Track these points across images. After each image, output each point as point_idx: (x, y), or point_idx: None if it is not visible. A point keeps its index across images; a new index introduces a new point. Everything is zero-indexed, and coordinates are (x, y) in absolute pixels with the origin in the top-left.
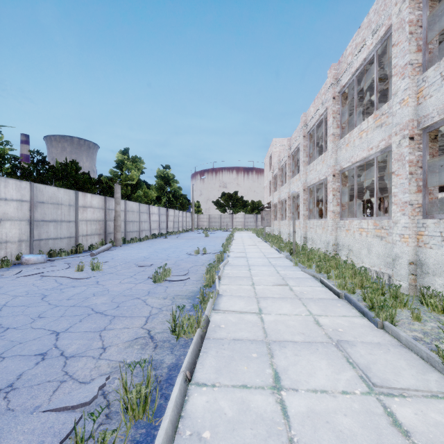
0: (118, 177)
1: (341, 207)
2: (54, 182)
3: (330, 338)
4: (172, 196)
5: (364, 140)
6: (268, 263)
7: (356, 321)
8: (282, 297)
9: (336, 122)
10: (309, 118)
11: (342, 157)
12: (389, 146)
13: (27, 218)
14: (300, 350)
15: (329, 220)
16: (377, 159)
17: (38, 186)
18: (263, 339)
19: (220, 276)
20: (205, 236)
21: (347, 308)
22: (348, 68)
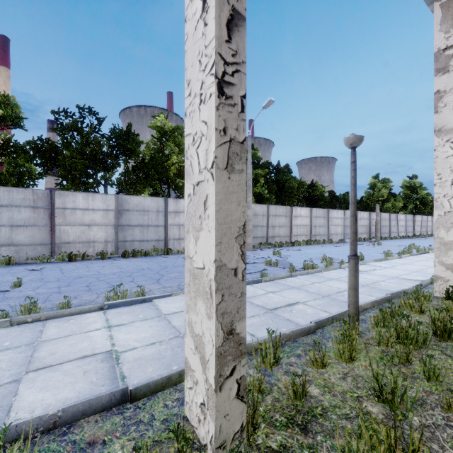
0: (371, 195)
1: None
2: (336, 204)
3: None
4: (419, 203)
5: None
6: None
7: None
8: None
9: None
10: None
11: None
12: None
13: (343, 225)
14: None
15: None
16: None
17: (345, 211)
18: None
19: None
20: None
21: None
22: None
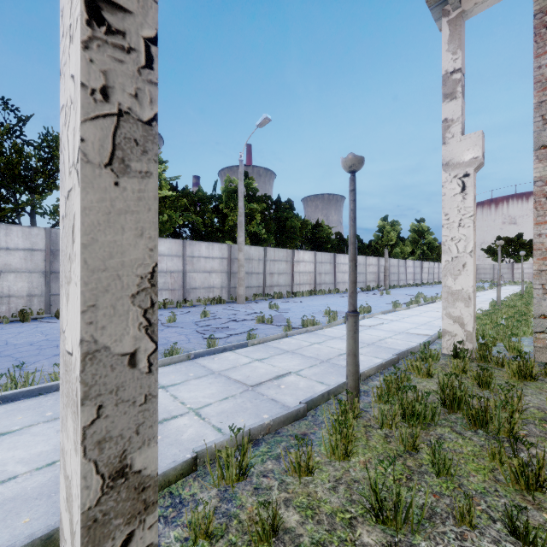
0: (380, 239)
1: None
2: (344, 249)
3: None
4: (426, 248)
5: None
6: (489, 298)
7: None
8: None
9: None
10: None
11: None
12: None
13: None
14: None
15: None
16: None
17: None
18: None
19: None
20: None
21: None
22: None
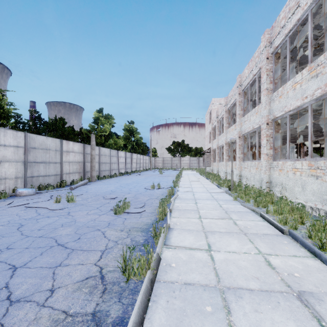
0: (95, 130)
1: (274, 150)
2: (47, 133)
3: (289, 287)
4: (135, 144)
5: (298, 91)
6: (211, 197)
7: (310, 263)
8: (228, 232)
9: (269, 78)
10: (243, 78)
11: (275, 108)
12: (325, 93)
13: (22, 160)
14: (259, 303)
15: (263, 162)
16: (311, 106)
17: (31, 136)
18: (216, 285)
19: (171, 209)
20: (159, 174)
21: (295, 246)
22: (281, 30)
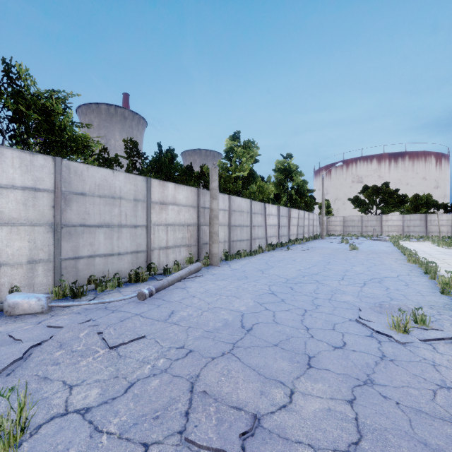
0: (227, 170)
1: None
2: None
3: None
4: (294, 193)
5: None
6: None
7: None
8: None
9: None
10: None
11: None
12: None
13: (48, 221)
14: None
15: None
16: None
17: (73, 166)
18: None
19: None
20: (350, 250)
21: None
22: None
